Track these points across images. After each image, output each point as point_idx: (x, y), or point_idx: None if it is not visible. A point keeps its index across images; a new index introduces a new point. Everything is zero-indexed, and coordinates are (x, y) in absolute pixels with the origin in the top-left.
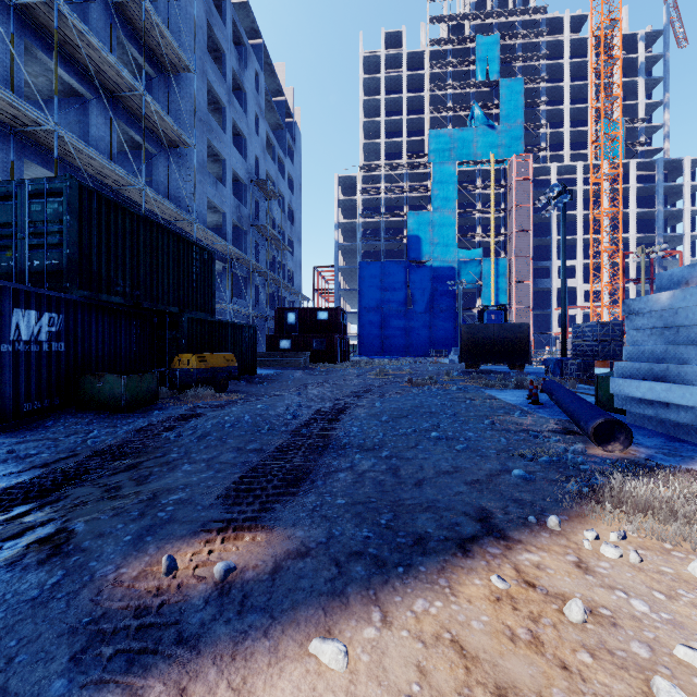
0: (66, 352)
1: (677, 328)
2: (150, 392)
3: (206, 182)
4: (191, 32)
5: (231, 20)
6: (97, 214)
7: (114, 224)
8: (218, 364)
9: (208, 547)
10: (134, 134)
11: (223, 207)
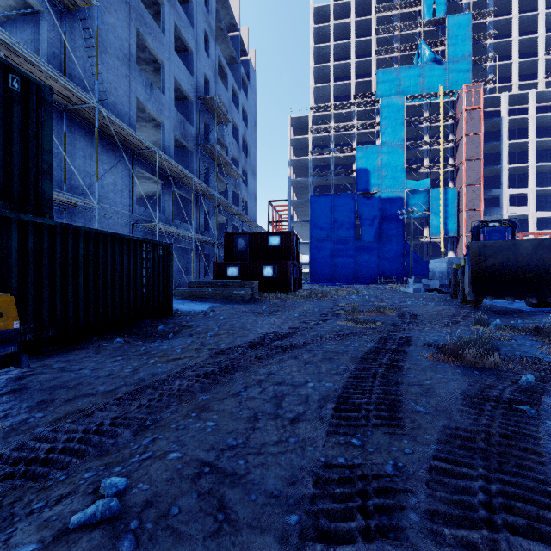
0: None
1: None
2: None
3: (135, 80)
4: None
5: None
6: None
7: None
8: None
9: None
10: None
11: (161, 117)
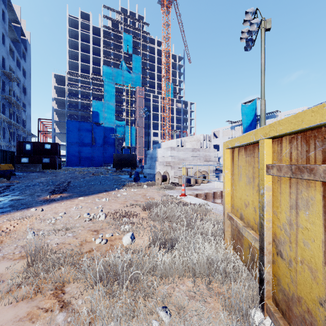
0: None
1: (153, 158)
2: None
3: None
4: None
5: None
6: None
7: None
8: (5, 168)
9: (55, 195)
10: None
11: None
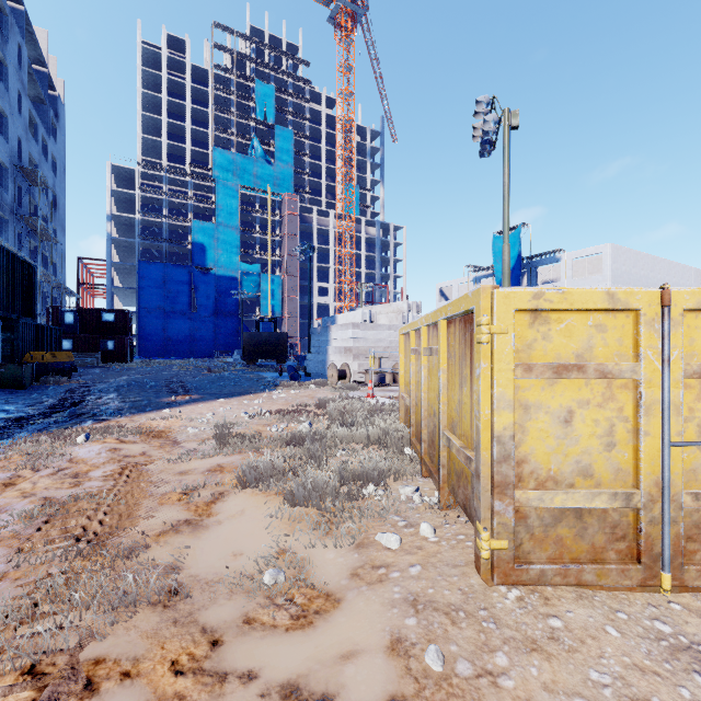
0: None
1: (322, 340)
2: (30, 377)
3: None
4: None
5: None
6: None
7: None
8: (64, 359)
9: (180, 397)
10: None
11: None
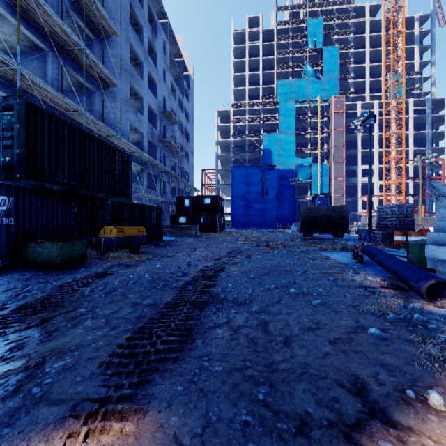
0: (16, 225)
1: None
2: (80, 254)
3: (129, 111)
4: (119, 10)
5: (146, 4)
6: (41, 124)
7: (55, 133)
8: (132, 233)
9: None
10: (79, 77)
11: (141, 129)
